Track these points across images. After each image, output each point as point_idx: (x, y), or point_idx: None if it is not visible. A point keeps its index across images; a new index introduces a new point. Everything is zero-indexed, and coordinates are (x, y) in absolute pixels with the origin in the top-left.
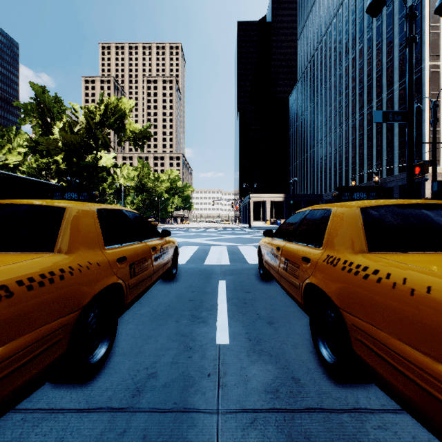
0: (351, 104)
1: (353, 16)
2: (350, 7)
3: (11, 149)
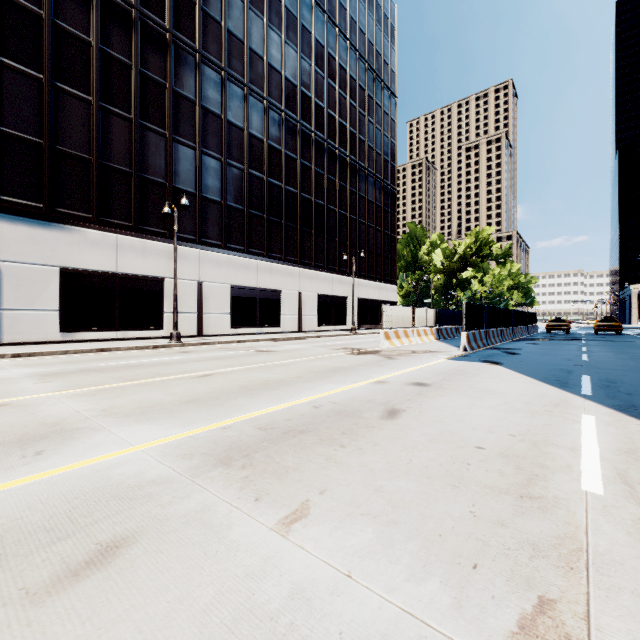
0: None
1: None
2: None
3: None
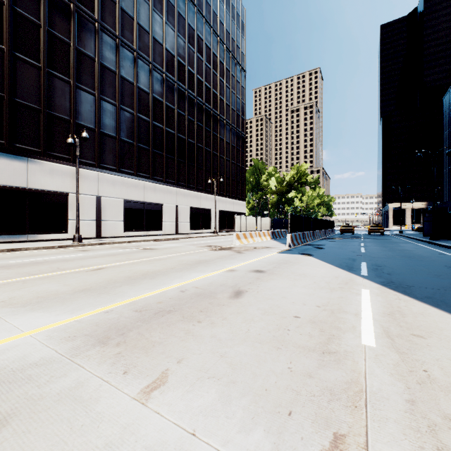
0: None
1: None
2: None
3: None
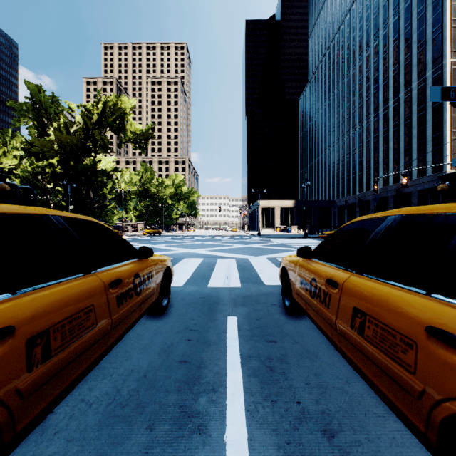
0: (365, 105)
1: (368, 12)
2: (364, 3)
3: (6, 152)
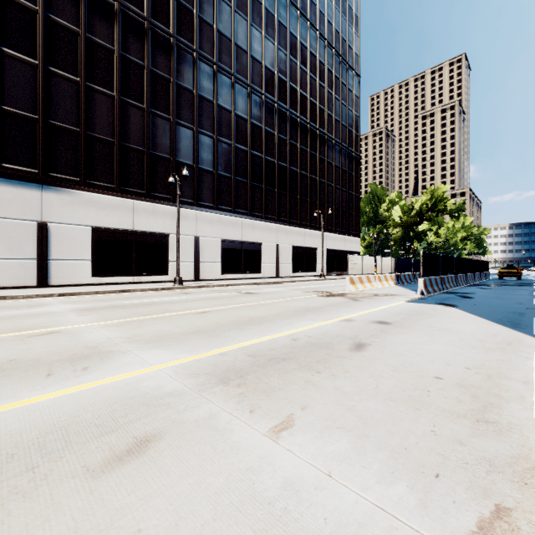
0: None
1: None
2: None
3: None
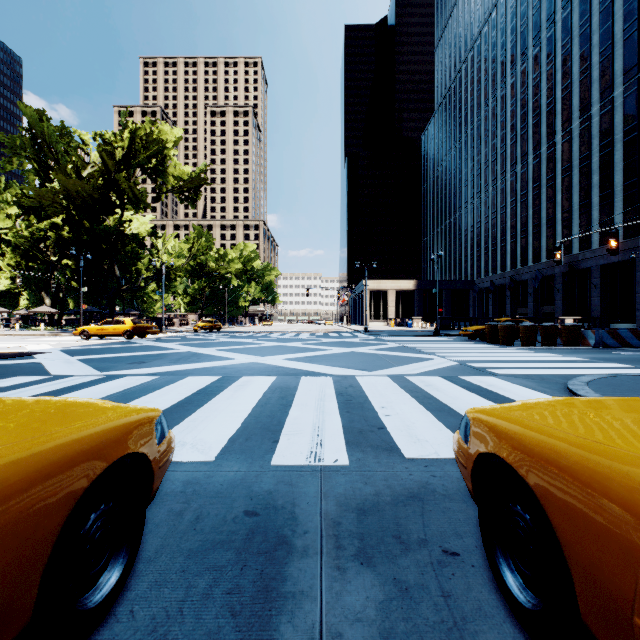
0: (520, 141)
1: (524, 5)
2: None
3: None
